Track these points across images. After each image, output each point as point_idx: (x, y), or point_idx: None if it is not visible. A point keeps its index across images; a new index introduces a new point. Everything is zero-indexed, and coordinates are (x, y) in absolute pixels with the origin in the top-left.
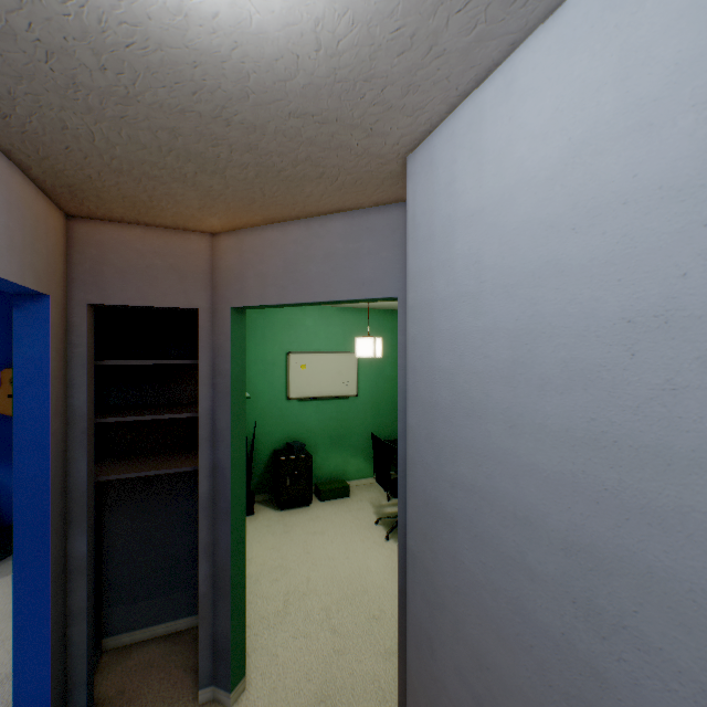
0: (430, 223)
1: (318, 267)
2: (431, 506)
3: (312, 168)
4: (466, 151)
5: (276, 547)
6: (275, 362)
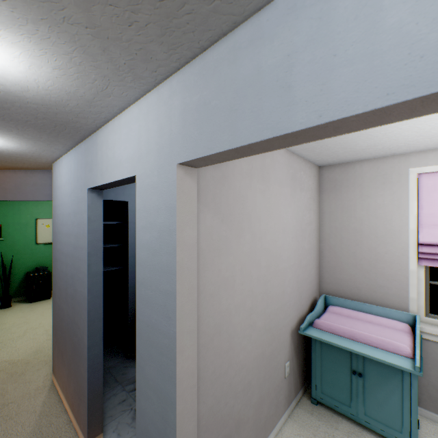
0: (55, 185)
1: (31, 188)
2: (56, 259)
3: (20, 162)
4: (59, 172)
5: (24, 316)
6: (28, 224)
